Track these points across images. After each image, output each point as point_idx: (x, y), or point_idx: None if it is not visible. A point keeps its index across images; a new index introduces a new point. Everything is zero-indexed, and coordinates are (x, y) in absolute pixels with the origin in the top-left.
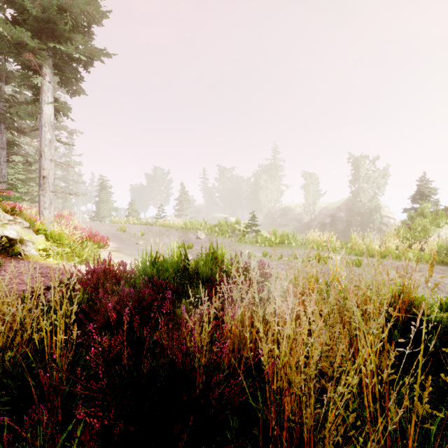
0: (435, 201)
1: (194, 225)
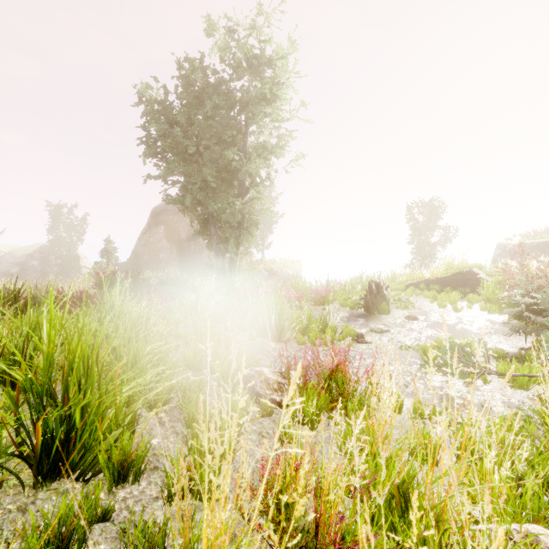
0: (116, 257)
1: None
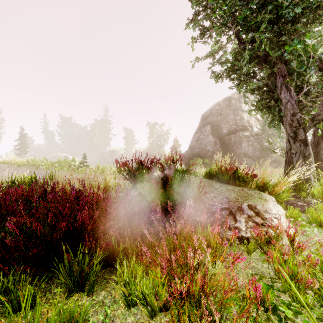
0: (179, 150)
1: (36, 162)
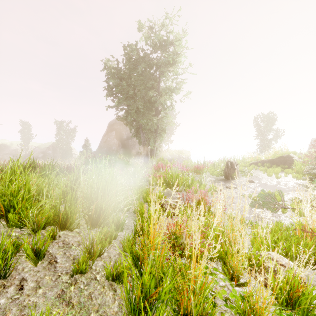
0: (90, 148)
1: None
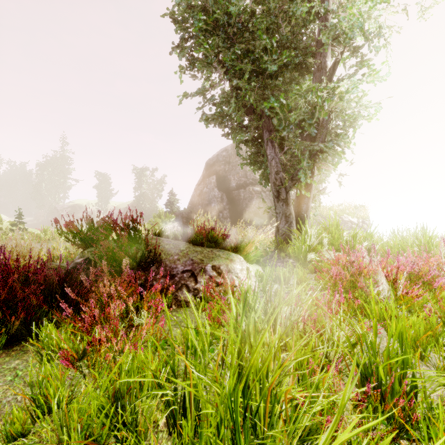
0: (177, 207)
1: None
